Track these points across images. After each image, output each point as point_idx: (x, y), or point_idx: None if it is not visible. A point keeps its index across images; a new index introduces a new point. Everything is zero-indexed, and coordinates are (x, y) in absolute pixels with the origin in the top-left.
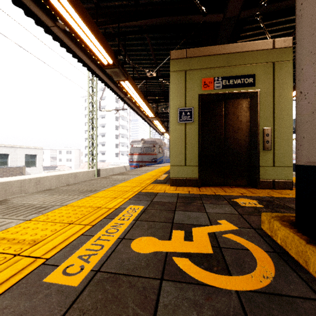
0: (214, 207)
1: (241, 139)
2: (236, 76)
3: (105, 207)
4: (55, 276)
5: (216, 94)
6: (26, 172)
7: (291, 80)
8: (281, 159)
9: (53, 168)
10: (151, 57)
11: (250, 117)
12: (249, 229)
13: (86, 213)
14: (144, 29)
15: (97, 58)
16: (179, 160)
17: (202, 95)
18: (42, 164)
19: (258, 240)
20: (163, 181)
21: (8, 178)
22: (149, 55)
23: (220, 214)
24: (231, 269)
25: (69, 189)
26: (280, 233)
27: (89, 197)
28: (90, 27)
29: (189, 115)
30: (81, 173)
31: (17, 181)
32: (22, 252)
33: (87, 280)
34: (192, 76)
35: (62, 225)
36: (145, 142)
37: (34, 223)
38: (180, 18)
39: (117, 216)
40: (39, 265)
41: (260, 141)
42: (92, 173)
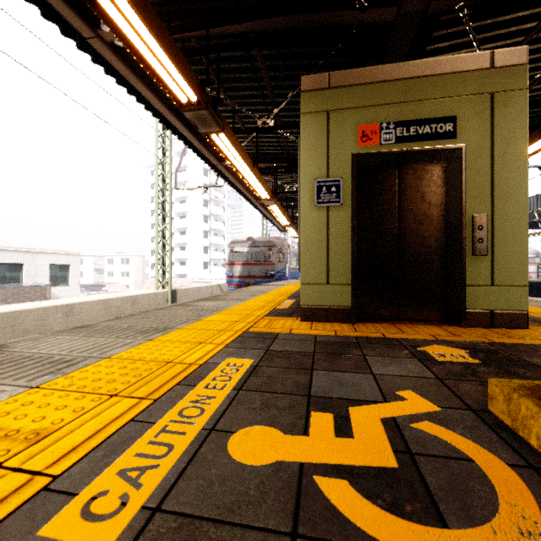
0: (386, 362)
1: (430, 237)
2: (421, 120)
3: (182, 362)
4: (65, 521)
5: (384, 153)
6: (53, 294)
7: (525, 125)
8: (507, 272)
9: (99, 288)
10: (266, 91)
11: (447, 196)
12: (463, 412)
13: (145, 373)
14: (254, 39)
15: (168, 91)
16: (317, 274)
17: (358, 156)
18: (79, 280)
19: (487, 437)
20: (287, 312)
21: (18, 305)
22: (261, 88)
23: (400, 377)
24: (444, 511)
25: (119, 326)
26: (537, 426)
27: (153, 342)
28: (154, 31)
29: (334, 193)
30: (144, 296)
31: (33, 311)
32: (9, 459)
33: (131, 533)
34: (341, 122)
35: (97, 398)
36: (255, 243)
37: (45, 395)
38: (318, 16)
39: (202, 380)
40: (37, 492)
41: (466, 239)
42: (162, 297)
